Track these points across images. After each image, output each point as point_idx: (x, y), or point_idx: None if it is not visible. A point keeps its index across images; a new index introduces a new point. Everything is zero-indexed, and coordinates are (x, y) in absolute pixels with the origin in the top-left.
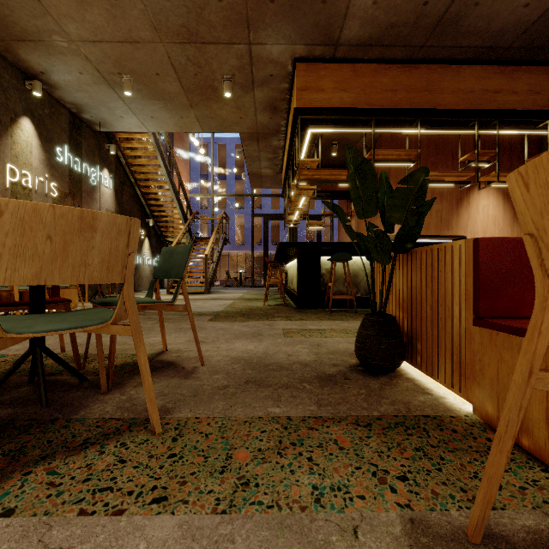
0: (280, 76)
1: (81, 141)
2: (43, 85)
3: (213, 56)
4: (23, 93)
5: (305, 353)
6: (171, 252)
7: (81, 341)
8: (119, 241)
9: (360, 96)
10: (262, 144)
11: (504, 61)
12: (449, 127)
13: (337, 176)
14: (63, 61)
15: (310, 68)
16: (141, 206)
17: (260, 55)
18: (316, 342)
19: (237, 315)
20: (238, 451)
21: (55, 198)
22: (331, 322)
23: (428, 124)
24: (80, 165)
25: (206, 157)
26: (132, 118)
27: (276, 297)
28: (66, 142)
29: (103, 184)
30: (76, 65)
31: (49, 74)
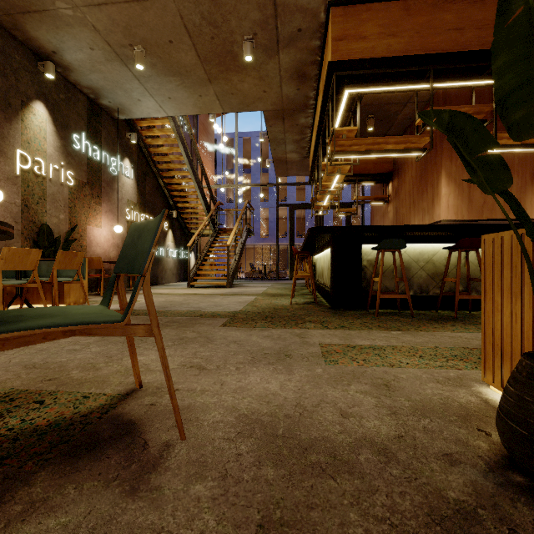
0: (310, 30)
1: (100, 128)
2: (57, 68)
3: (230, 9)
4: (36, 76)
5: (372, 410)
6: (141, 230)
7: (39, 360)
8: None
9: (414, 40)
10: (288, 123)
11: None
12: None
13: (382, 145)
14: (72, 35)
15: (349, 11)
16: (164, 197)
17: (286, 1)
18: (380, 378)
19: (257, 317)
20: None
21: (71, 187)
22: (386, 332)
23: None
24: (99, 154)
25: (232, 152)
26: (150, 101)
27: (304, 292)
28: (84, 130)
29: (124, 174)
30: (86, 39)
31: (61, 53)
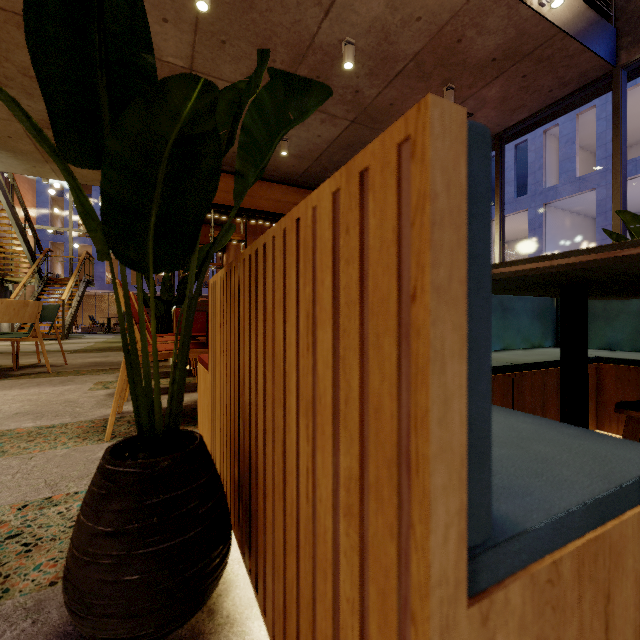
0: None
1: None
2: None
3: None
4: None
5: None
6: (45, 308)
7: None
8: (36, 309)
9: None
10: None
11: (299, 186)
12: (269, 221)
13: None
14: None
15: None
16: None
17: None
18: None
19: (95, 350)
20: (82, 372)
21: None
22: None
23: (255, 217)
24: None
25: None
26: None
27: None
28: None
29: None
30: None
31: None
